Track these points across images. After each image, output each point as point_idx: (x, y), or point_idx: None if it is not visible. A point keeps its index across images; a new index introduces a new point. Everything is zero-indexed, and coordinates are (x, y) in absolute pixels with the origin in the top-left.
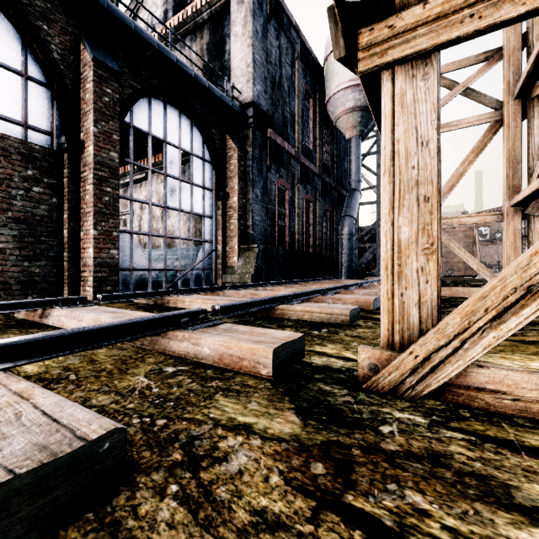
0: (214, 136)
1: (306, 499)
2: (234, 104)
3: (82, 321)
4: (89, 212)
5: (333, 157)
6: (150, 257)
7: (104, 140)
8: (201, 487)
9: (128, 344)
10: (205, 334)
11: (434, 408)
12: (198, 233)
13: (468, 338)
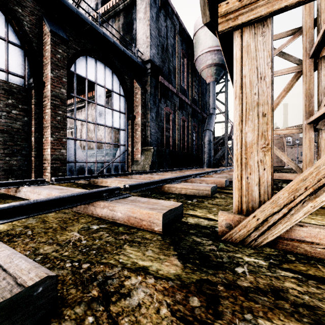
0: (126, 80)
1: None
2: (138, 60)
3: (40, 195)
4: (48, 126)
5: (199, 94)
6: (86, 154)
7: (57, 81)
8: (110, 318)
9: (69, 210)
10: (118, 204)
11: (271, 253)
12: (116, 140)
13: (293, 207)
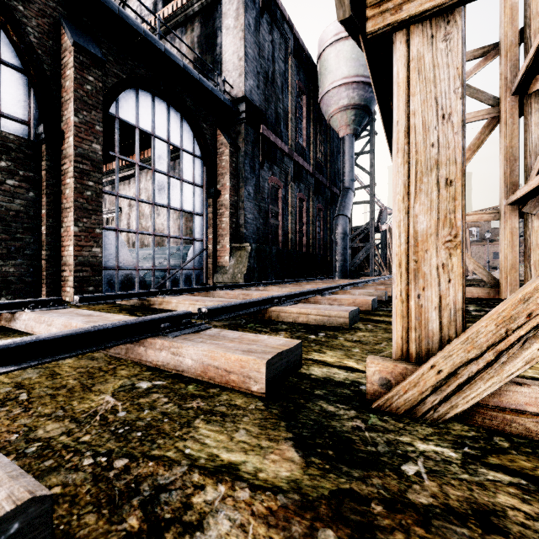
0: (205, 130)
1: None
2: (226, 98)
3: (52, 326)
4: (69, 207)
5: (327, 155)
6: (137, 256)
7: (85, 130)
8: None
9: (101, 353)
10: (188, 342)
11: (464, 435)
12: (188, 232)
13: (505, 350)
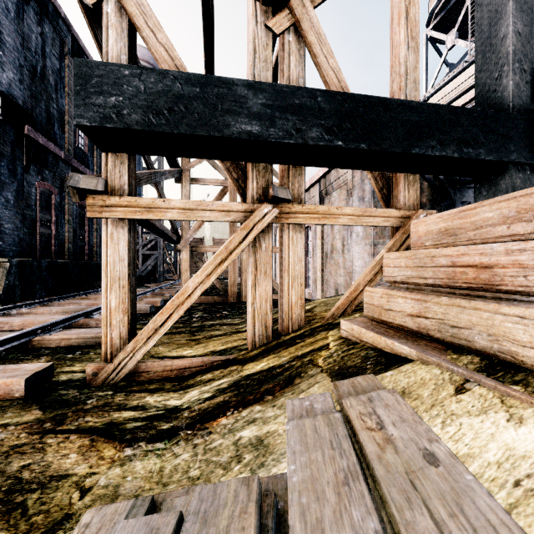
0: None
1: (39, 435)
2: None
3: None
4: None
5: None
6: None
7: None
8: None
9: None
10: None
11: (122, 385)
12: None
13: (136, 352)
